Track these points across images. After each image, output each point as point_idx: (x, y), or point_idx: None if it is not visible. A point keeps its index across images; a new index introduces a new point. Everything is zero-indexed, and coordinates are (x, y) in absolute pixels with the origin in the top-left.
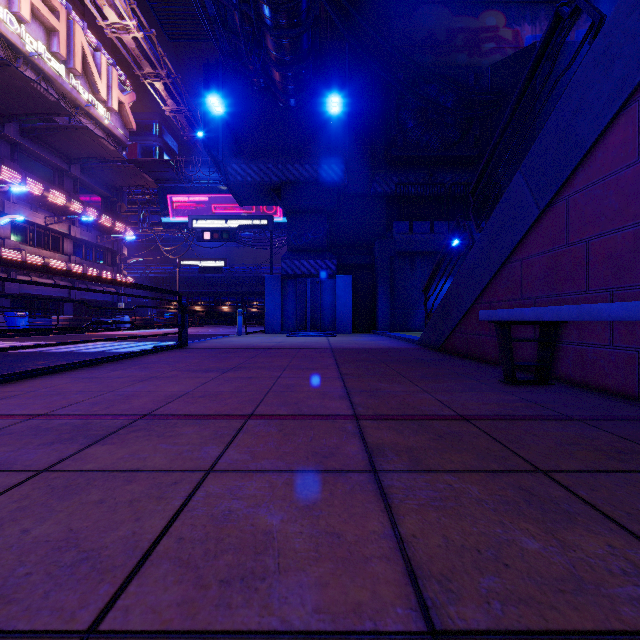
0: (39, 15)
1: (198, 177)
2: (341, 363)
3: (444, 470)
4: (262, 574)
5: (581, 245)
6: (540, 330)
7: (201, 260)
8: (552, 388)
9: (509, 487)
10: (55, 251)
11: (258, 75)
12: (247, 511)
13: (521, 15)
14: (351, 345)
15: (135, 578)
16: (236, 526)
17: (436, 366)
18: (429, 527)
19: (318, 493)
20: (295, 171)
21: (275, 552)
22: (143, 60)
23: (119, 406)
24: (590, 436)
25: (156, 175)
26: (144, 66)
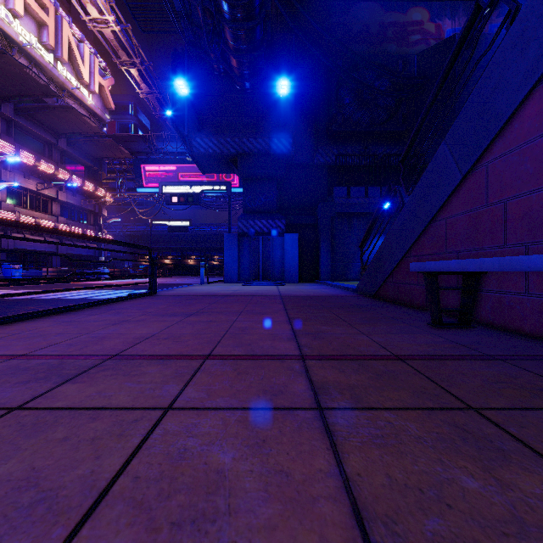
0: (31, 11)
1: (167, 150)
2: (289, 308)
3: (384, 408)
4: (213, 516)
5: (499, 205)
6: (463, 280)
7: (170, 220)
8: (474, 330)
9: (445, 424)
10: (45, 212)
11: (218, 62)
12: (201, 449)
13: (442, 11)
14: (298, 293)
15: (89, 520)
16: (190, 464)
17: (371, 311)
18: (372, 465)
19: (268, 430)
20: (250, 144)
21: (226, 492)
22: (120, 50)
23: (92, 347)
24: (513, 375)
25: (131, 148)
26: (121, 55)
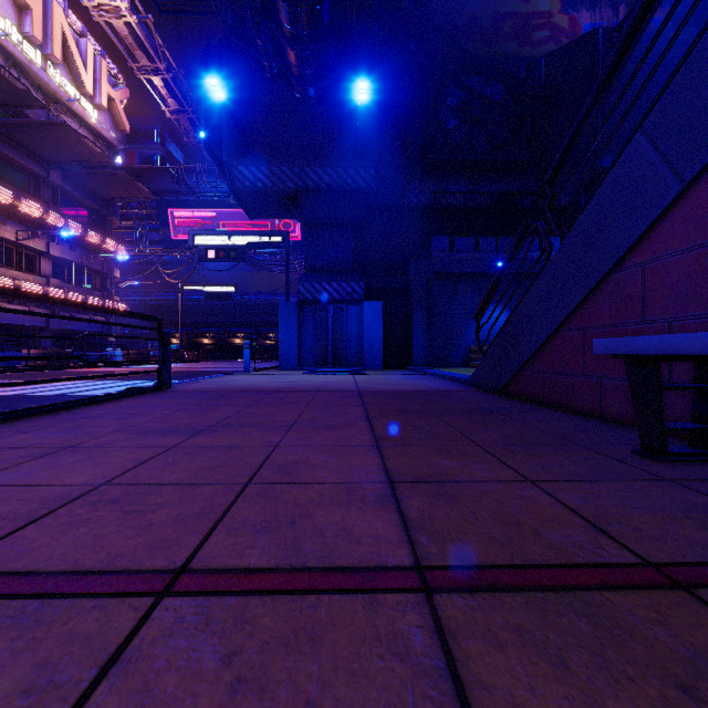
0: None
1: (204, 189)
2: (374, 416)
3: None
4: None
5: None
6: (697, 370)
7: (207, 285)
8: None
9: None
10: (30, 272)
11: (269, 58)
12: None
13: None
14: (384, 386)
15: None
16: None
17: (513, 421)
18: None
19: None
20: (315, 176)
21: None
22: (138, 50)
23: None
24: None
25: (154, 186)
26: (139, 58)
